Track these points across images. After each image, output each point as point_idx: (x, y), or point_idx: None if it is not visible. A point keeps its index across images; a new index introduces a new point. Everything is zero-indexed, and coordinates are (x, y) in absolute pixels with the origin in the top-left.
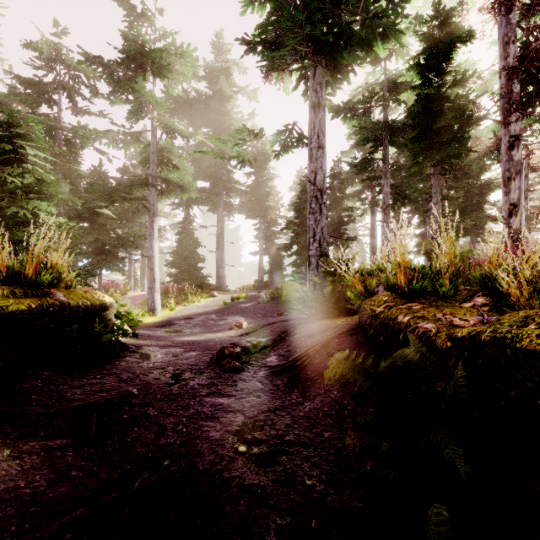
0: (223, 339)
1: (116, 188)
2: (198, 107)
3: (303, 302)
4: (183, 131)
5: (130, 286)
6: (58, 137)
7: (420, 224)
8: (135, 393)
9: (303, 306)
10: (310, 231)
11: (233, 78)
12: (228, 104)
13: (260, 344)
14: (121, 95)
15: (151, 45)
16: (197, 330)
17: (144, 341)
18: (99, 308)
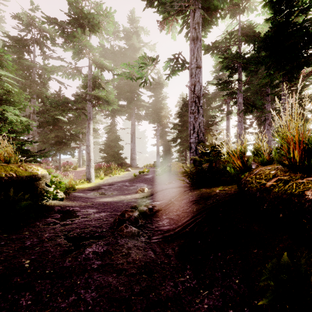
0: (129, 201)
1: (64, 101)
2: (120, 56)
3: (186, 175)
4: (108, 66)
5: (79, 164)
6: (33, 72)
7: (259, 125)
8: (25, 266)
9: (186, 178)
10: (190, 126)
11: (140, 37)
12: (137, 53)
13: (154, 208)
14: (69, 44)
15: (88, 12)
16: (115, 193)
17: (71, 202)
18: (27, 179)
